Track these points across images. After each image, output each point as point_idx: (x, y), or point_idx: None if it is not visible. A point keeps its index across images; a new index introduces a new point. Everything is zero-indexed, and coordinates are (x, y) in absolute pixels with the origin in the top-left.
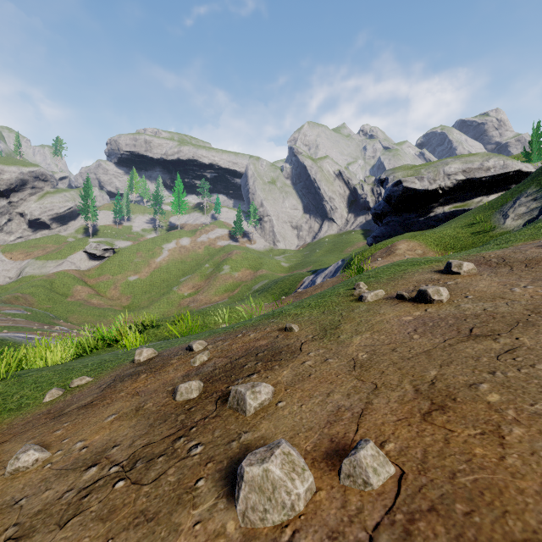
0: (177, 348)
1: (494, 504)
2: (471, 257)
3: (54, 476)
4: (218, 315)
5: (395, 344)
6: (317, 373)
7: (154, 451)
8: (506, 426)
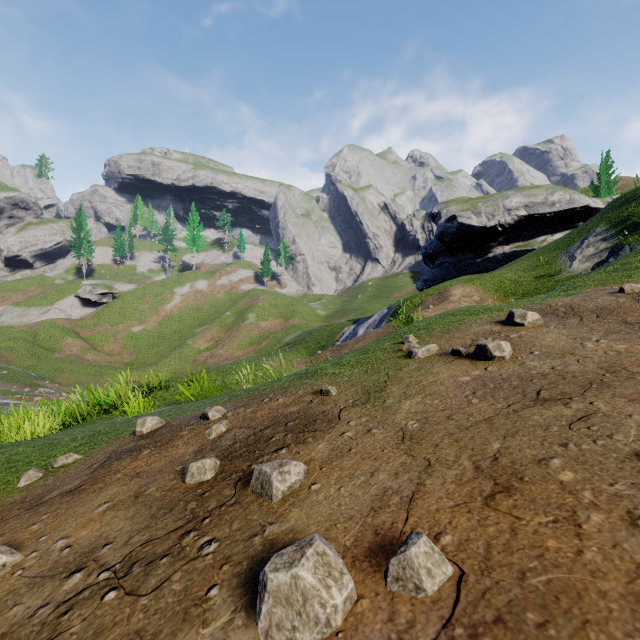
0: (189, 416)
1: (573, 612)
2: (536, 306)
3: (26, 586)
4: (242, 373)
5: (451, 410)
6: (358, 446)
7: (156, 551)
8: (583, 511)
